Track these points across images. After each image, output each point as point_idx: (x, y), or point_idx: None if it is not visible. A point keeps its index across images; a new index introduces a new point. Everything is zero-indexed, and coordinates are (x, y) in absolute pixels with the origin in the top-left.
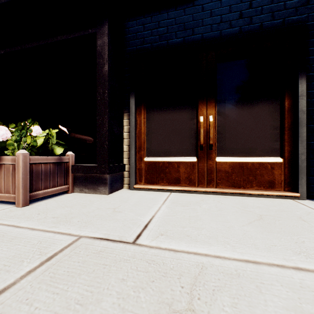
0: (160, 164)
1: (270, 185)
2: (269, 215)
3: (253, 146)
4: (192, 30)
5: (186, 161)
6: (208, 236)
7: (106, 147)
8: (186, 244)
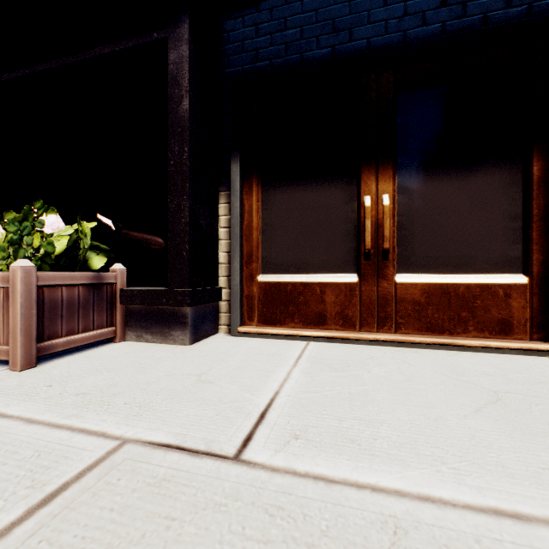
0: (287, 288)
1: (502, 329)
2: (513, 391)
3: (469, 254)
4: (349, 32)
5: (338, 281)
6: (396, 441)
7: (186, 256)
8: (351, 463)
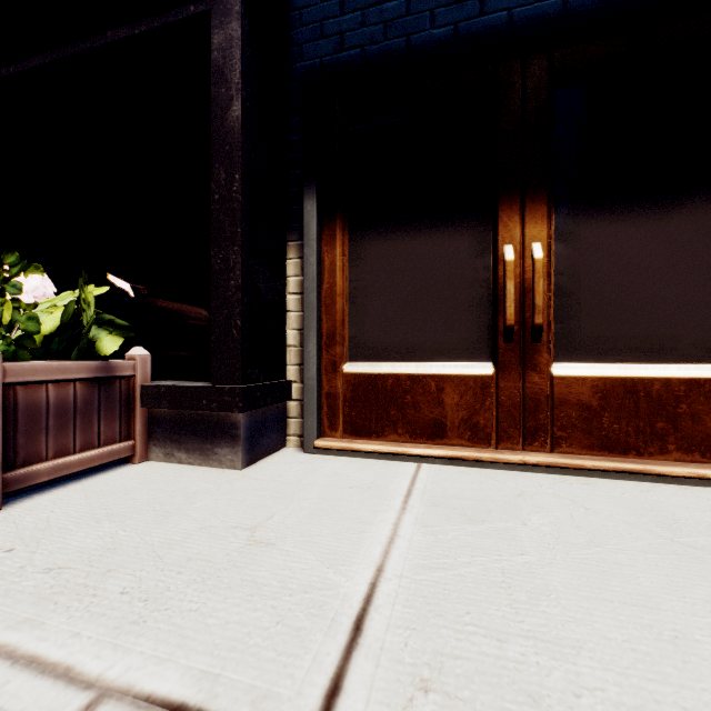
0: (387, 382)
1: None
2: None
3: (668, 332)
4: (480, 1)
5: (463, 373)
6: (620, 703)
7: (237, 336)
8: None
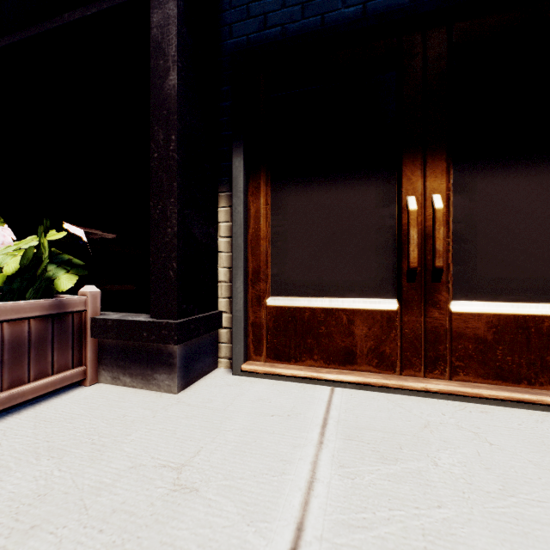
0: (304, 314)
1: None
2: None
3: None
4: None
5: (371, 308)
6: None
7: (173, 277)
8: None
